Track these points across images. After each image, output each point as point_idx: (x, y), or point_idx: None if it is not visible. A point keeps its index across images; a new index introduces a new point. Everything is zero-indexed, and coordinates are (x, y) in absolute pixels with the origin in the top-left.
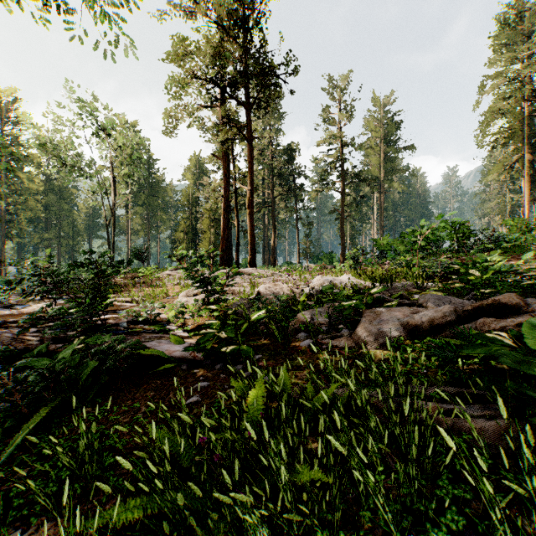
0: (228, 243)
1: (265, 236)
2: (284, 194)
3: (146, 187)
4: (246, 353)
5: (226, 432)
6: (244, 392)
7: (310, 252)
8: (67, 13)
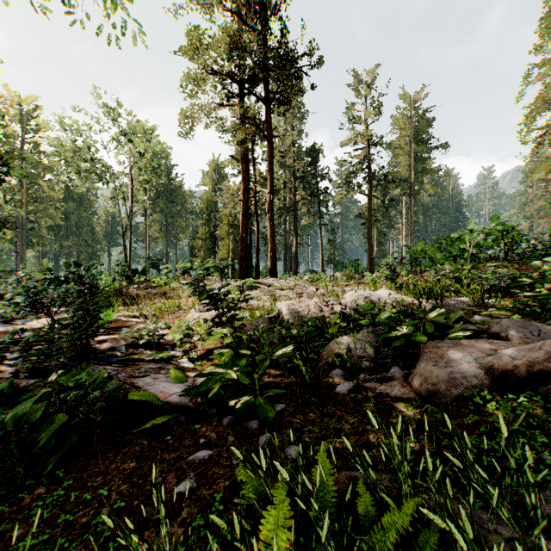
0: (247, 250)
1: (287, 243)
2: (306, 198)
3: (165, 193)
4: (263, 413)
5: None
6: (258, 508)
7: (334, 259)
8: None
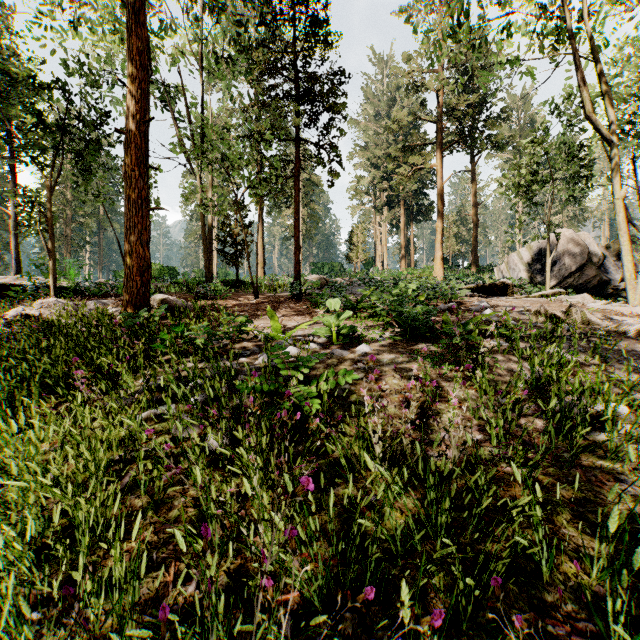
0: None
1: None
2: None
3: None
4: None
5: None
6: None
7: None
8: None
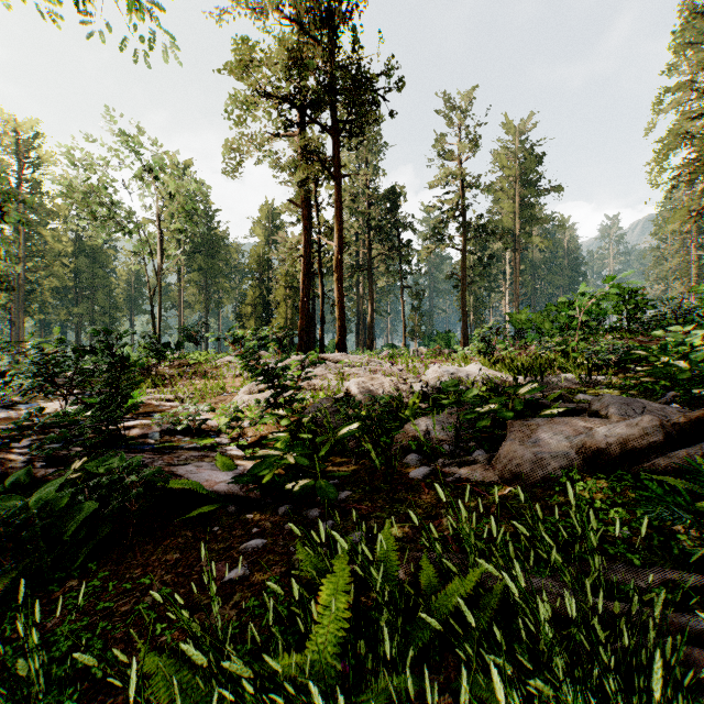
0: (309, 319)
1: (360, 310)
2: (384, 254)
3: (204, 246)
4: (324, 495)
5: (281, 659)
6: (316, 578)
7: (419, 331)
8: (83, 1)
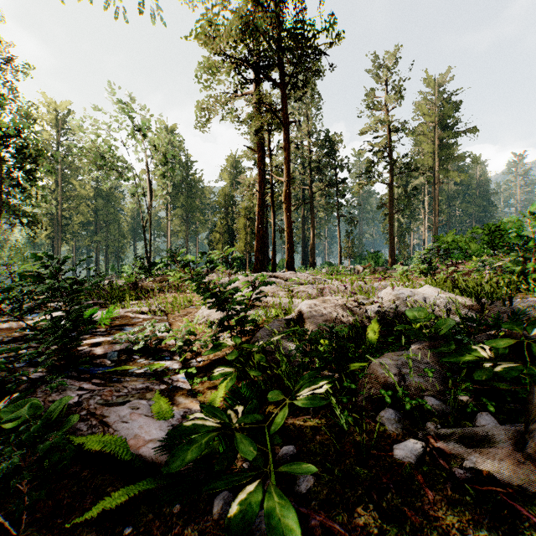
0: (263, 242)
1: (303, 235)
2: (324, 190)
3: (185, 188)
4: (278, 535)
5: None
6: None
7: (352, 252)
8: None
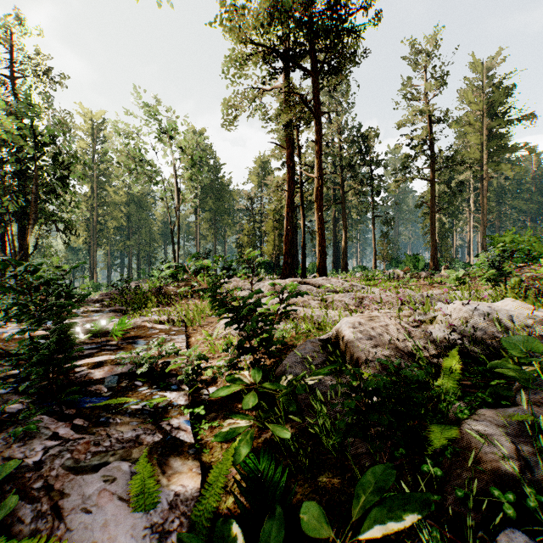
0: (292, 245)
1: (335, 238)
2: (357, 189)
3: (213, 192)
4: None
5: None
6: None
7: (388, 254)
8: None
